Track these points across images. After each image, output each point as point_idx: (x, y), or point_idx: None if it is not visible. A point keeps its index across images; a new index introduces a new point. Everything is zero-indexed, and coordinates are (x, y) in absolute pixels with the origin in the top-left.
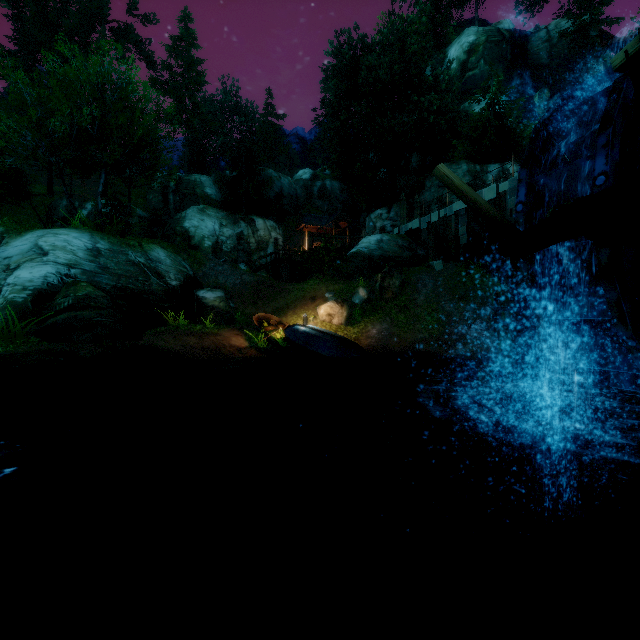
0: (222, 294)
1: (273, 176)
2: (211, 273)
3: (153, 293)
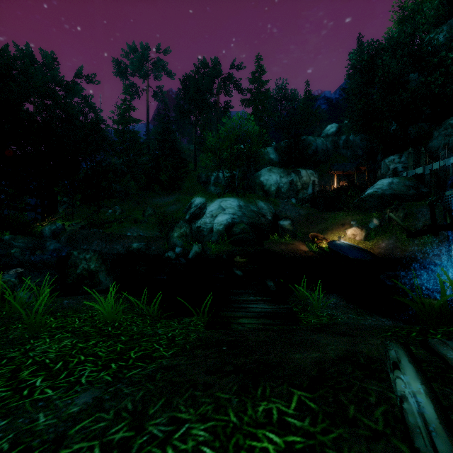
0: (290, 222)
1: (311, 140)
2: (283, 210)
3: (263, 224)
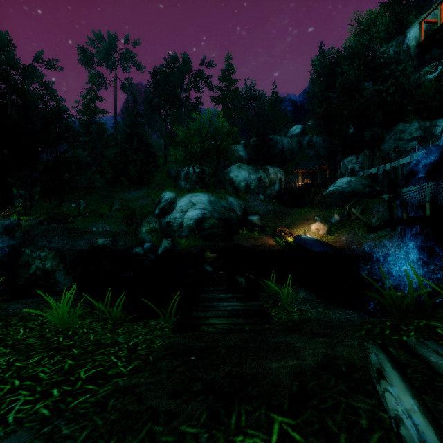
0: (259, 217)
1: (278, 139)
2: (252, 206)
3: (233, 219)
